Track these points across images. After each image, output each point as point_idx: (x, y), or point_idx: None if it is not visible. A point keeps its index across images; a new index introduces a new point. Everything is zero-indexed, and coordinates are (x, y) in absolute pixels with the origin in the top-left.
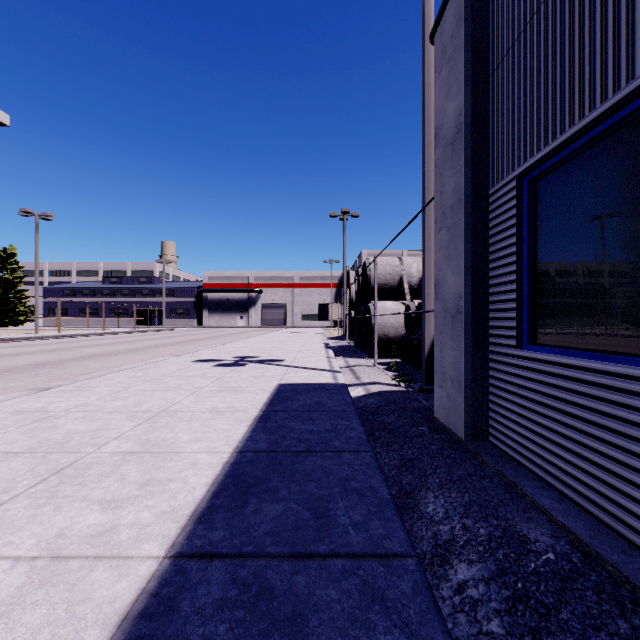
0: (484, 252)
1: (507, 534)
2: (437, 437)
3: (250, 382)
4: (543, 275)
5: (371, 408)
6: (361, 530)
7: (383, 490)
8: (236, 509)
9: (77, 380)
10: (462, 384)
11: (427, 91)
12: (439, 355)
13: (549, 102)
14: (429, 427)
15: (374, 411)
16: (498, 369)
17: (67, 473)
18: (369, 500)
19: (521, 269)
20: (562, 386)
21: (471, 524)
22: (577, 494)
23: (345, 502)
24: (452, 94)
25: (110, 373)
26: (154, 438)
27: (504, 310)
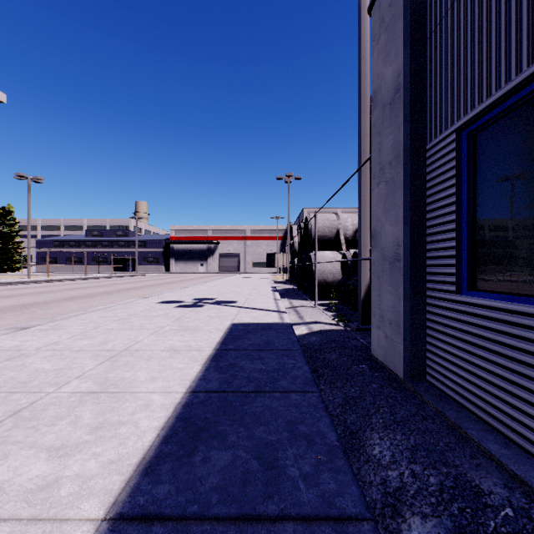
0: (422, 203)
1: (459, 484)
2: (377, 375)
3: (206, 322)
4: (483, 223)
5: (314, 346)
6: (312, 484)
7: (331, 435)
8: (184, 458)
9: (54, 320)
10: (401, 326)
11: (363, 64)
12: (377, 299)
13: (492, 54)
14: (368, 365)
15: (317, 349)
16: (436, 313)
17: (23, 415)
18: (318, 447)
19: (460, 218)
20: (507, 332)
21: (420, 471)
22: (525, 440)
23: (294, 450)
24: (390, 58)
25: (84, 313)
26: (113, 377)
27: (442, 257)
